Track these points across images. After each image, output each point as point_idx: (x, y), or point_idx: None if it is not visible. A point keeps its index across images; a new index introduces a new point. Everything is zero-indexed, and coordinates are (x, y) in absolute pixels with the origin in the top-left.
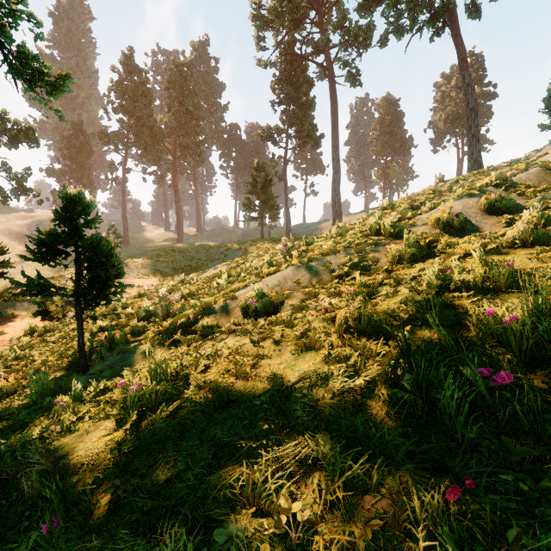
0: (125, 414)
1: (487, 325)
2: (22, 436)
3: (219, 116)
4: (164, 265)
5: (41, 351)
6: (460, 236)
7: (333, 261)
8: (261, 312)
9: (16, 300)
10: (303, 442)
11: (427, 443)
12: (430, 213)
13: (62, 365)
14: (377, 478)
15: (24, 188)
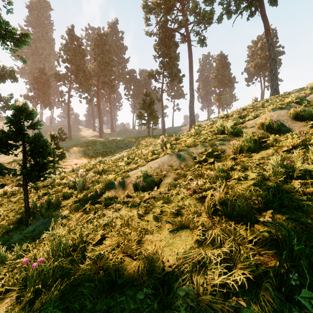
0: (25, 292)
1: None
2: None
3: (124, 65)
4: (91, 151)
5: (5, 209)
6: (278, 134)
7: (195, 151)
8: (146, 188)
9: None
10: None
11: None
12: (255, 119)
13: (15, 220)
14: None
15: (8, 106)
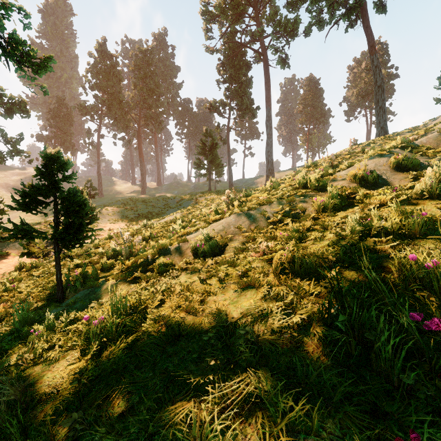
0: (88, 346)
1: (408, 268)
2: (0, 363)
3: (175, 93)
4: (131, 212)
5: (27, 284)
6: (373, 189)
7: (268, 210)
8: (208, 253)
9: (10, 241)
10: (246, 379)
11: (363, 384)
12: (348, 170)
13: (43, 296)
14: (318, 421)
15: (17, 150)
